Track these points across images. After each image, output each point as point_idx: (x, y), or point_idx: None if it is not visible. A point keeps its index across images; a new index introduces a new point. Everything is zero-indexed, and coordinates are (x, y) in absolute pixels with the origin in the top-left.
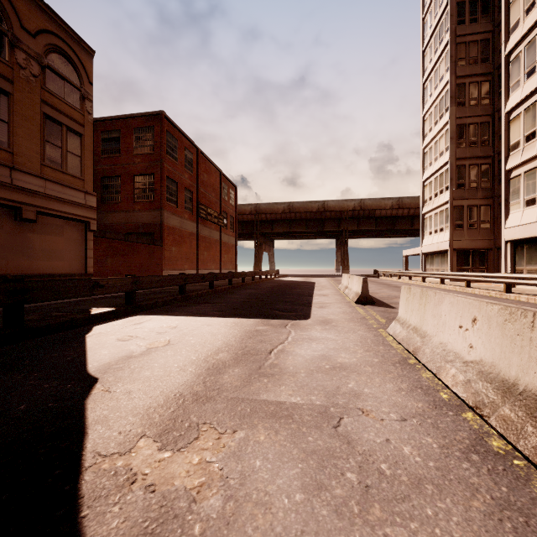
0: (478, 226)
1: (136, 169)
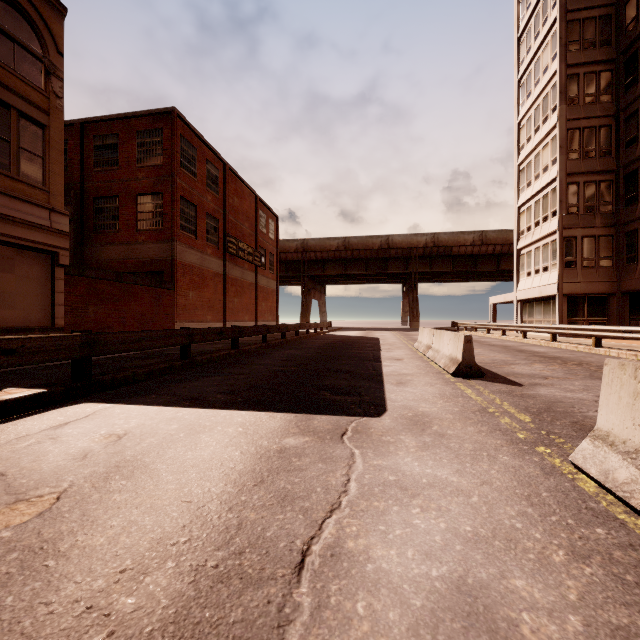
0: (596, 264)
1: (139, 187)
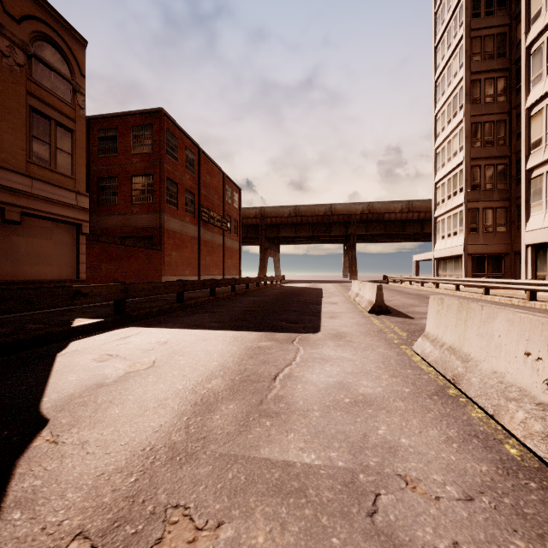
0: (494, 230)
1: (134, 170)
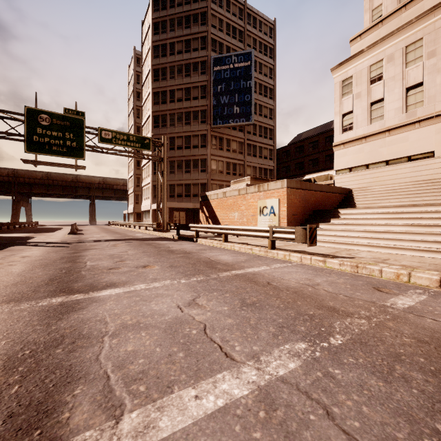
0: None
1: None
